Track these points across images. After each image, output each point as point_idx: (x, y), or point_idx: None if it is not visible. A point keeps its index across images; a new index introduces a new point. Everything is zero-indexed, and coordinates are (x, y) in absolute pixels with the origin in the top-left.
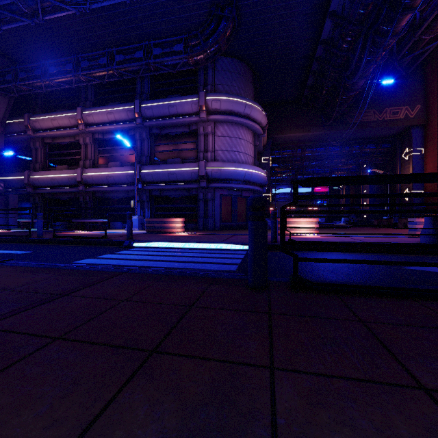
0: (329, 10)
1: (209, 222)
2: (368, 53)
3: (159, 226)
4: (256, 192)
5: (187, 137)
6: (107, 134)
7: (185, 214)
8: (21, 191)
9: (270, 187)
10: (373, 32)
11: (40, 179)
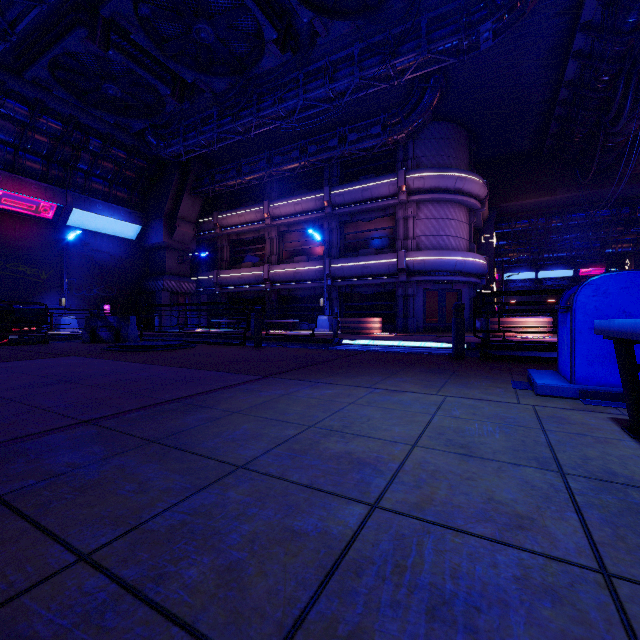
0: (571, 51)
1: (409, 323)
2: (633, 95)
3: (355, 326)
4: (471, 285)
5: (383, 223)
6: (293, 226)
7: (380, 313)
8: (209, 291)
9: (499, 271)
10: (638, 70)
11: (227, 278)
